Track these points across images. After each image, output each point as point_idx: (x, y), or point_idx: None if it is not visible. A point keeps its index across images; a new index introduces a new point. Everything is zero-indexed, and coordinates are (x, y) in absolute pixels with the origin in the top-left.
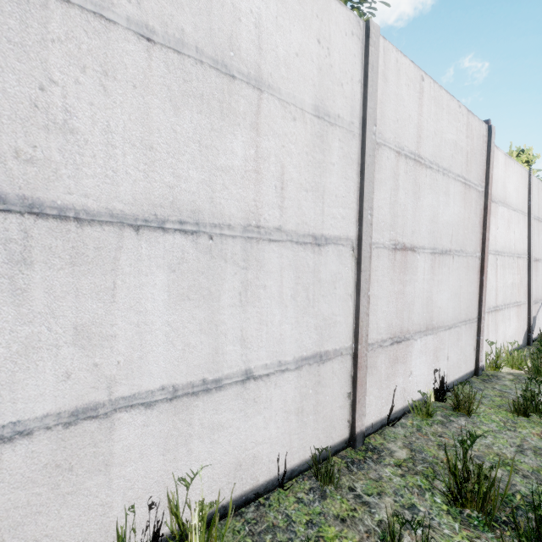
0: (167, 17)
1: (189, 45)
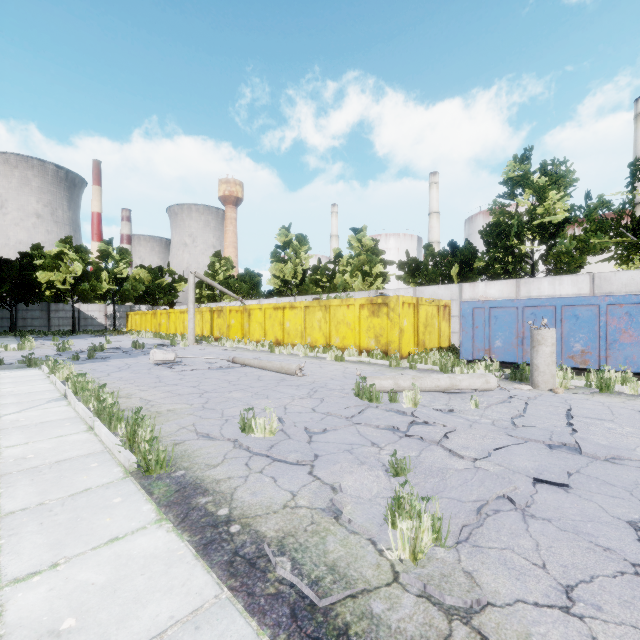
0: (629, 289)
1: (633, 291)
